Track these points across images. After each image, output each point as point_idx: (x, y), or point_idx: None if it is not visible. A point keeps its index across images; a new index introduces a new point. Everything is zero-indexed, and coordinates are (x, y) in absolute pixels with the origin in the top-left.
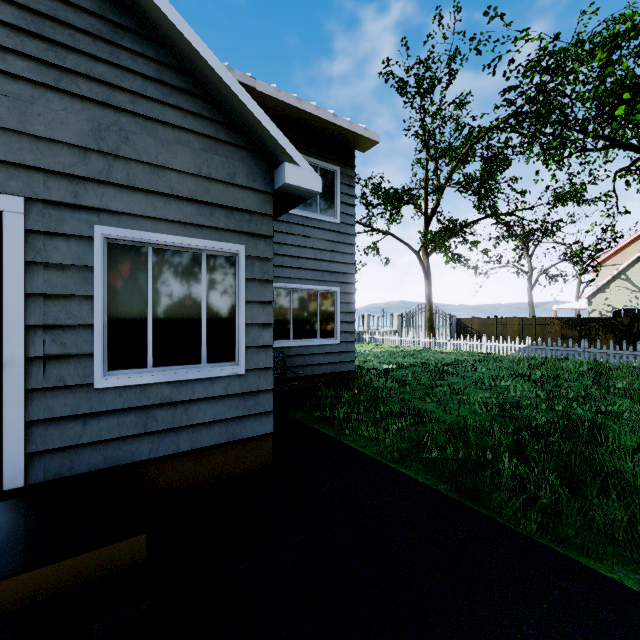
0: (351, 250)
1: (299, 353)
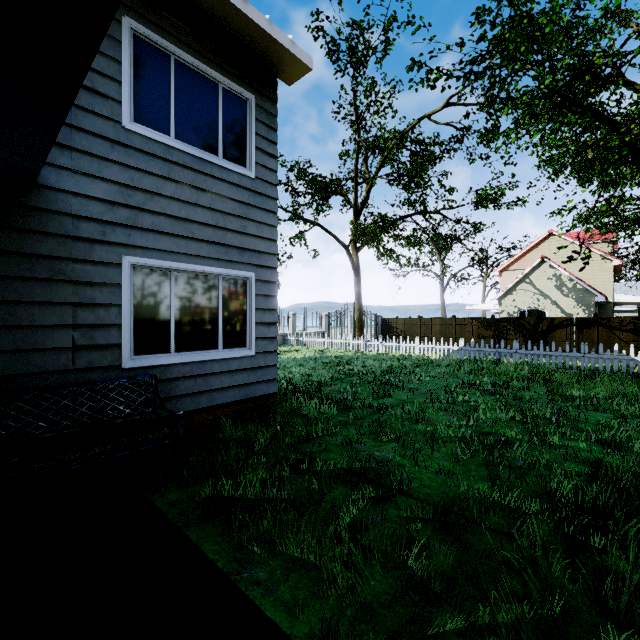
0: (271, 220)
1: (186, 374)
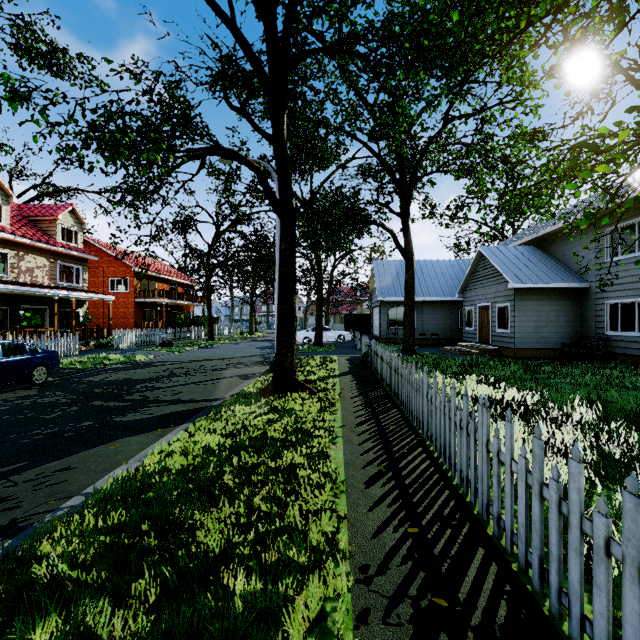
0: None
1: (622, 340)
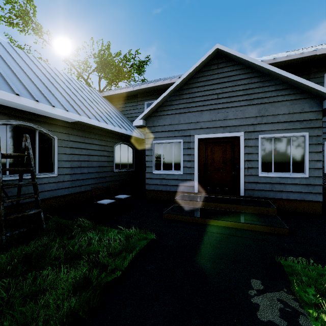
0: None
1: None
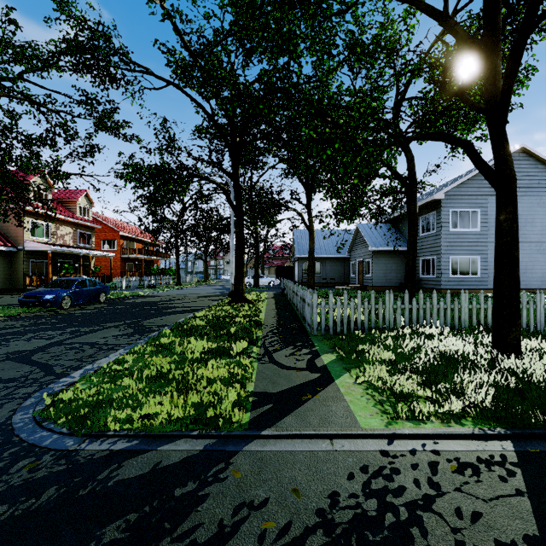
0: (439, 241)
1: (426, 280)
